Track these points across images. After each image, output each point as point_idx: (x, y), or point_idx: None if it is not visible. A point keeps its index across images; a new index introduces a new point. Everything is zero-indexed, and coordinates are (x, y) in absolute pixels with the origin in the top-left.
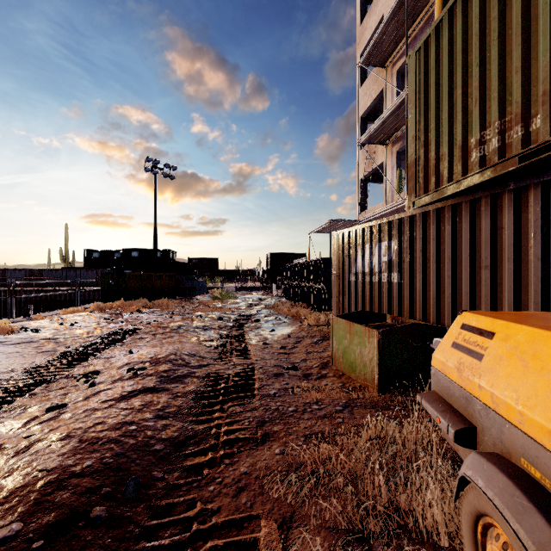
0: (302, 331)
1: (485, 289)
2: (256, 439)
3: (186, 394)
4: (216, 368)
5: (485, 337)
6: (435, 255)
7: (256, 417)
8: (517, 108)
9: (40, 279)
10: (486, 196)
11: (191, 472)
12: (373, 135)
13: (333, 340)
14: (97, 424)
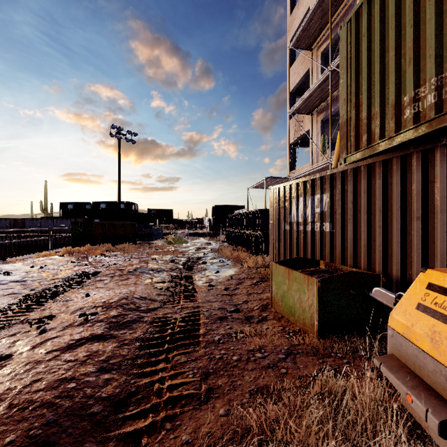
0: (243, 273)
1: (417, 239)
2: (199, 396)
3: (133, 342)
4: (164, 311)
5: None
6: (366, 207)
7: (200, 368)
8: None
9: (22, 226)
10: (418, 151)
11: (128, 441)
12: (301, 106)
13: (272, 284)
14: (35, 381)
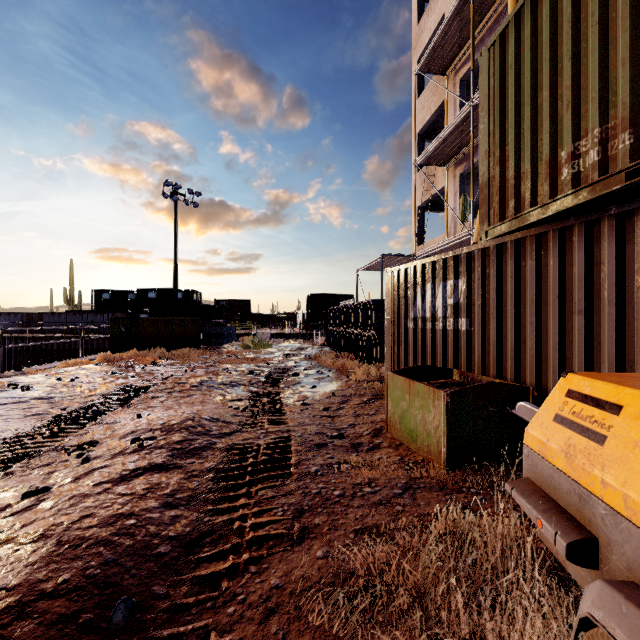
0: (349, 388)
1: (579, 340)
2: (291, 536)
3: (204, 473)
4: (243, 436)
5: (606, 412)
6: (513, 296)
7: (292, 505)
8: (624, 110)
9: (39, 324)
10: (580, 224)
11: (205, 585)
12: (432, 155)
13: (388, 401)
14: (85, 517)
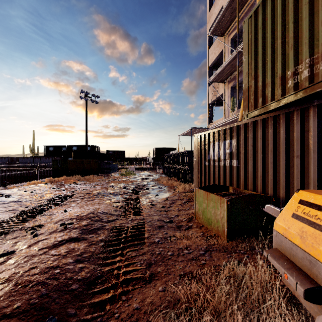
0: (175, 196)
1: (297, 171)
2: (145, 278)
3: (98, 242)
4: (120, 222)
5: None
6: (261, 148)
7: (145, 260)
8: None
9: (17, 163)
10: (297, 110)
11: (97, 307)
12: (217, 77)
13: (196, 203)
14: (32, 268)
